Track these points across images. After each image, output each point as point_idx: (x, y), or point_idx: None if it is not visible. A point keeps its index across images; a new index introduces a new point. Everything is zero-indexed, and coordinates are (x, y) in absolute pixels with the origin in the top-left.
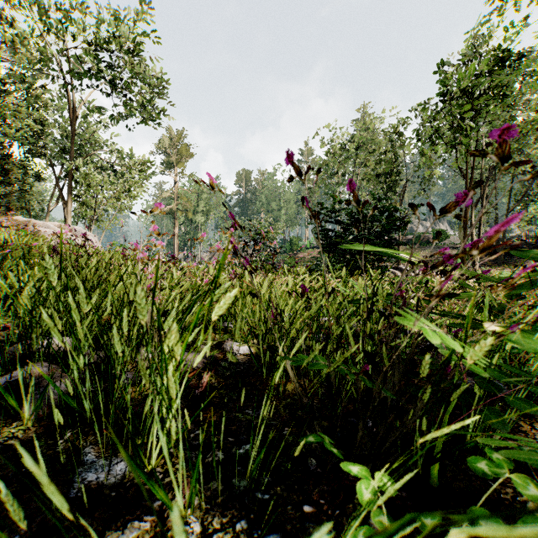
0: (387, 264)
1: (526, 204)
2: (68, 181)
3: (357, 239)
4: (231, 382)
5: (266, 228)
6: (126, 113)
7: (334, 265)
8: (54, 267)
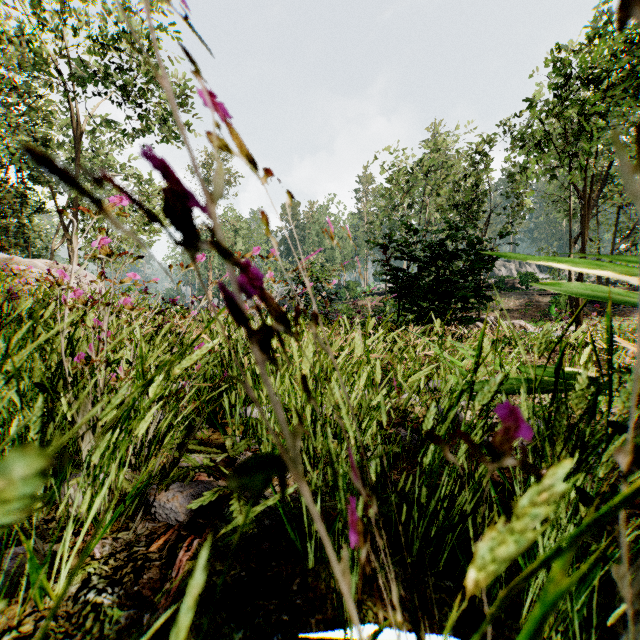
0: (465, 314)
1: (635, 241)
2: (74, 212)
3: (438, 280)
4: (238, 572)
5: (317, 270)
6: (146, 129)
7: (405, 315)
8: (4, 318)
